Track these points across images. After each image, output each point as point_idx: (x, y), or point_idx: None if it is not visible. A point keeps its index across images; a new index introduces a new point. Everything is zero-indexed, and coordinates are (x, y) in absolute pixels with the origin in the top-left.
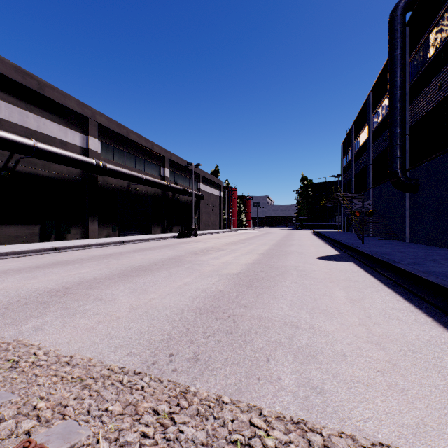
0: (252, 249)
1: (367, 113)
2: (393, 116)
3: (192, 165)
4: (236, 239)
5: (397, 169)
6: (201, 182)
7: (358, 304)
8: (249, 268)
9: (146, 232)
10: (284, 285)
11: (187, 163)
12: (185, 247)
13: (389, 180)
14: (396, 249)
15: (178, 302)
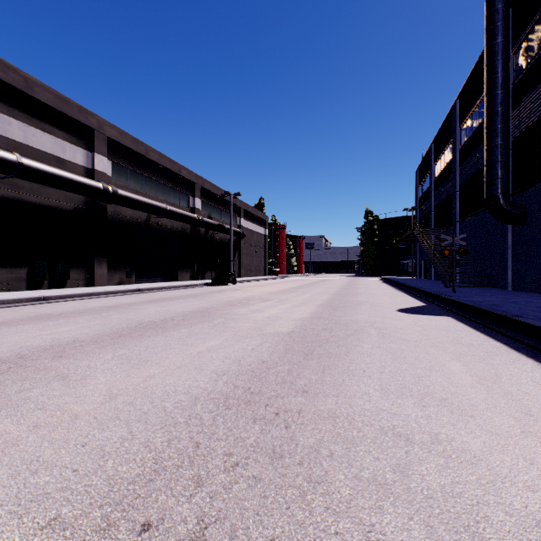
0: (307, 299)
1: (452, 127)
2: (492, 124)
3: (230, 195)
4: (285, 287)
5: (499, 193)
6: (242, 217)
7: (496, 386)
8: (305, 325)
9: (171, 279)
10: (362, 352)
11: (224, 192)
12: (219, 296)
13: (487, 208)
14: (503, 299)
15: (192, 383)
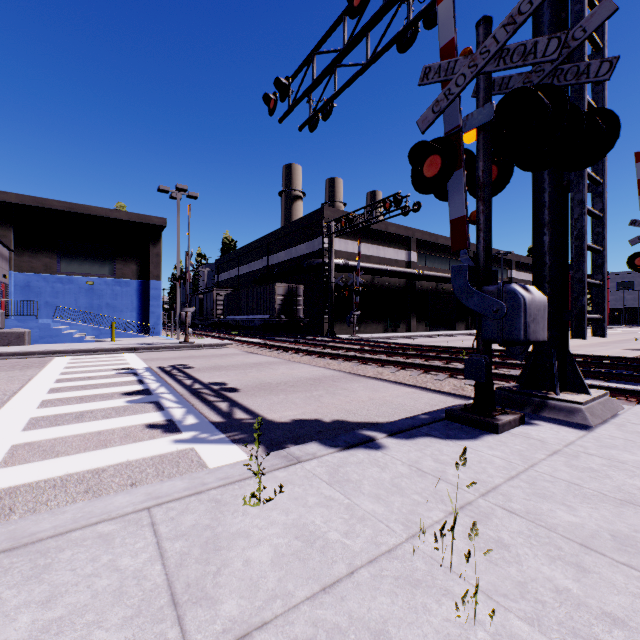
0: None
1: None
2: None
3: (501, 254)
4: None
5: None
6: (513, 269)
7: None
8: None
9: (451, 329)
10: None
11: (495, 252)
12: None
13: None
14: None
15: None
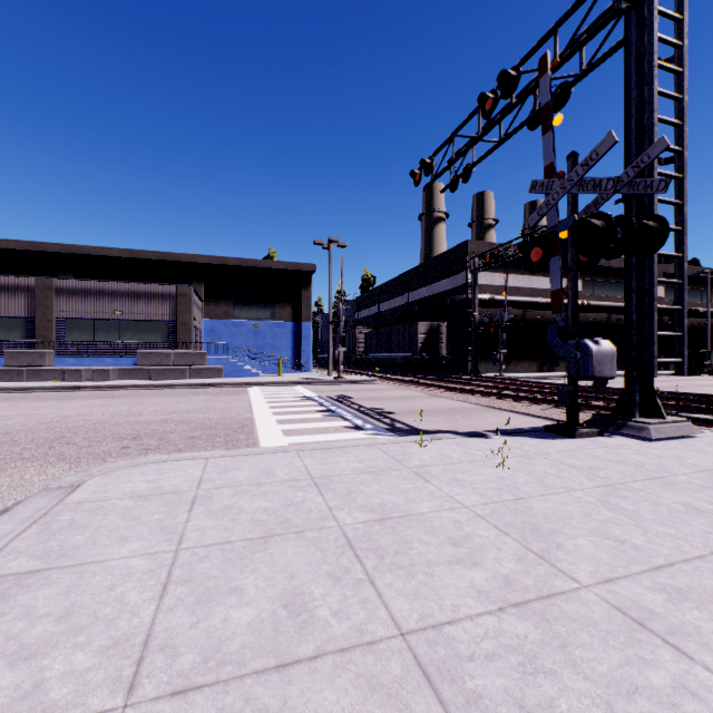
0: None
1: None
2: None
3: (706, 273)
4: None
5: None
6: None
7: None
8: None
9: None
10: None
11: (696, 272)
12: (687, 382)
13: None
14: None
15: None
